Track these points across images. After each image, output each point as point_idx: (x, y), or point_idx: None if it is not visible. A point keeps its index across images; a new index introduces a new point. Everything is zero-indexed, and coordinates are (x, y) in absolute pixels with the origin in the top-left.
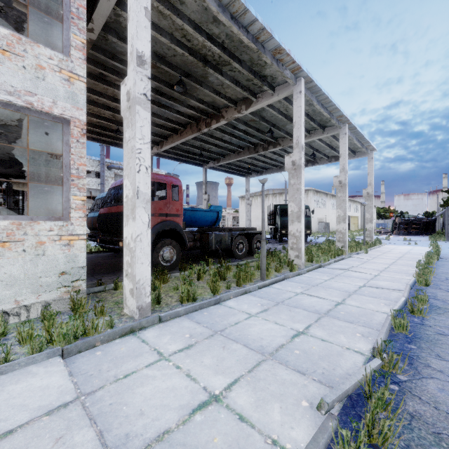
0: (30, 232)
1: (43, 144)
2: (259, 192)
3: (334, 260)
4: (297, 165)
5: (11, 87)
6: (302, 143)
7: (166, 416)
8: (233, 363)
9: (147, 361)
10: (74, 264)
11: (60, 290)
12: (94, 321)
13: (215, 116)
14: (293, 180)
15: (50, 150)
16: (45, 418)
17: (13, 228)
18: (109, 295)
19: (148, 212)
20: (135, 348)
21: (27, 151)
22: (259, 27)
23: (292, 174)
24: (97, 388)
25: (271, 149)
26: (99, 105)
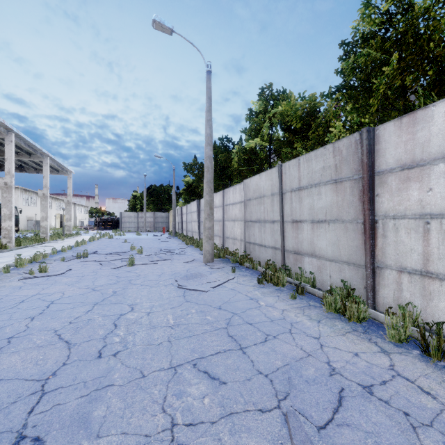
0: None
1: None
2: None
3: (37, 244)
4: (9, 185)
5: None
6: (13, 173)
7: None
8: None
9: None
10: None
11: None
12: None
13: None
14: (6, 194)
15: None
16: None
17: None
18: None
19: None
20: None
21: None
22: None
23: (5, 190)
24: None
25: None
26: None
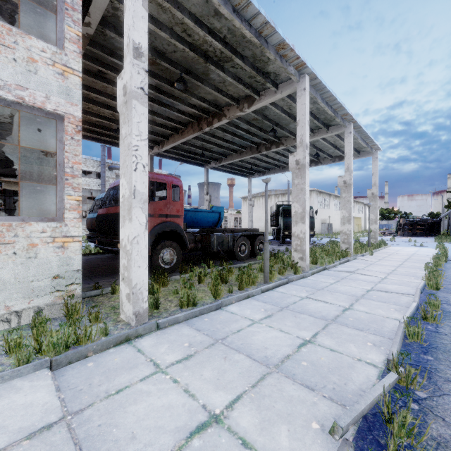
0: (21, 234)
1: (39, 143)
2: (262, 193)
3: (339, 262)
4: (301, 164)
5: (1, 80)
6: (306, 142)
7: (160, 440)
8: (235, 376)
9: (142, 374)
10: (68, 268)
11: (53, 294)
12: (87, 329)
13: (217, 114)
14: (297, 180)
15: (46, 148)
16: (25, 442)
17: (3, 229)
18: (105, 299)
19: (145, 213)
20: (129, 358)
21: (22, 150)
22: (263, 20)
23: (296, 173)
24: (86, 406)
25: (273, 149)
26: (99, 104)
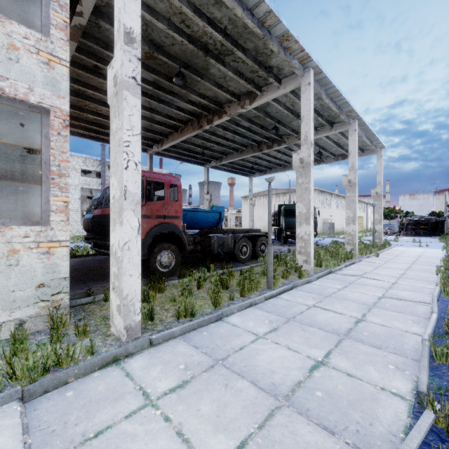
0: (0, 239)
1: (30, 140)
2: (263, 192)
3: (344, 265)
4: (306, 162)
5: None
6: (311, 139)
7: None
8: (238, 412)
9: (128, 408)
10: (55, 275)
11: (38, 305)
12: (69, 348)
13: (217, 111)
14: (301, 179)
15: (35, 146)
16: None
17: None
18: (97, 308)
19: (138, 216)
20: (115, 386)
21: (13, 148)
22: (266, 9)
23: (300, 172)
24: None
25: (275, 147)
26: (96, 101)
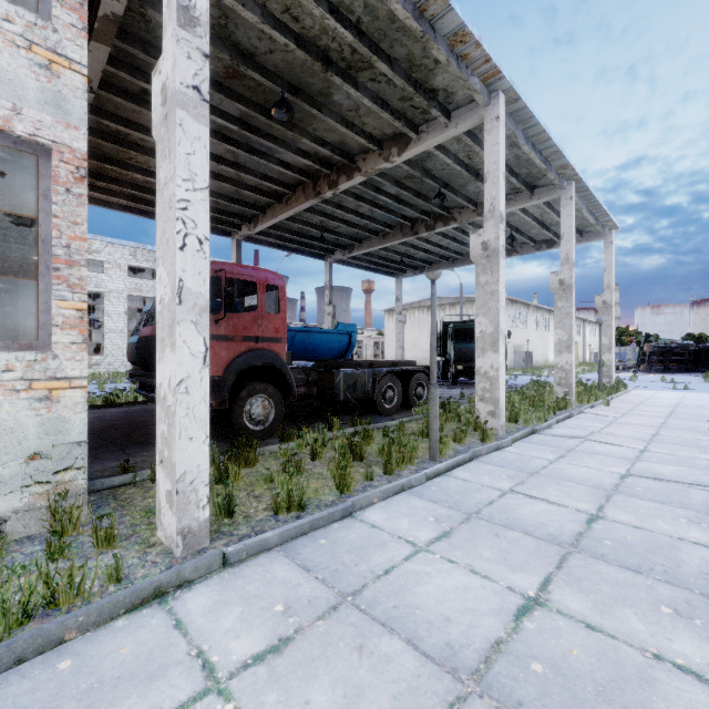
0: None
1: (30, 210)
2: (418, 302)
3: (556, 420)
4: (492, 249)
5: None
6: (501, 210)
7: None
8: (384, 707)
9: (172, 698)
10: (61, 438)
11: (29, 490)
12: (74, 573)
13: (345, 168)
14: (485, 277)
15: (37, 218)
16: None
17: None
18: (138, 494)
19: (203, 333)
20: (153, 648)
21: (5, 224)
22: None
23: (482, 265)
24: None
25: (439, 228)
26: (147, 151)
